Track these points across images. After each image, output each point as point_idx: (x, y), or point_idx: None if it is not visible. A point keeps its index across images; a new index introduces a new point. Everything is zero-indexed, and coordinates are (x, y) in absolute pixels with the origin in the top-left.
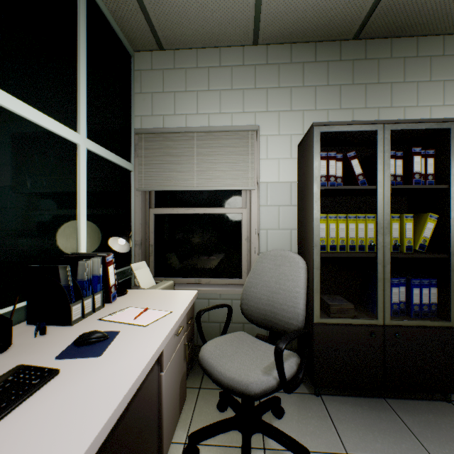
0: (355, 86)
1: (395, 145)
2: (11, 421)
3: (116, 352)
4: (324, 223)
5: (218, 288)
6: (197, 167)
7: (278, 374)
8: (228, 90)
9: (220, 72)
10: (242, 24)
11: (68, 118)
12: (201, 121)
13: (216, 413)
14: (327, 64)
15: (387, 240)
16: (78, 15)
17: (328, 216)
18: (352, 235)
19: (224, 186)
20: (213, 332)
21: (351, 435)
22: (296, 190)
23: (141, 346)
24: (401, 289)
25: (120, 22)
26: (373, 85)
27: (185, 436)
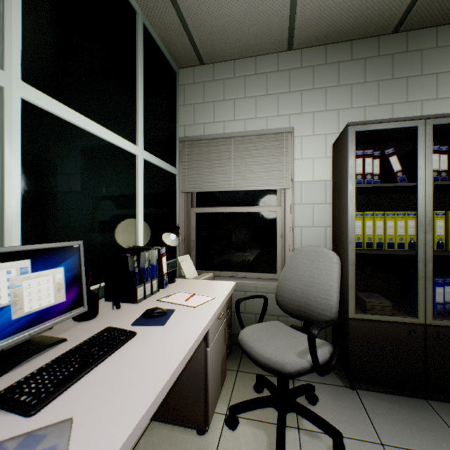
0: (395, 81)
1: (441, 138)
2: (113, 360)
3: (175, 324)
4: (360, 221)
5: (254, 281)
6: (234, 169)
7: (311, 357)
8: (263, 96)
9: (256, 80)
10: (276, 33)
11: (130, 134)
12: (238, 127)
13: (252, 393)
14: (364, 61)
15: (429, 237)
16: (137, 48)
17: (364, 214)
18: (390, 233)
19: (259, 186)
20: (249, 322)
21: (387, 428)
22: (331, 188)
23: (194, 321)
24: (446, 289)
25: (168, 46)
26: (415, 78)
27: (226, 409)
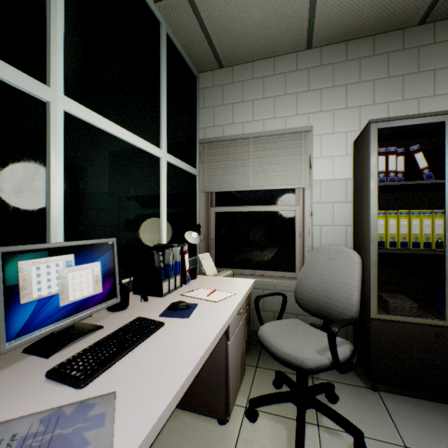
0: (421, 74)
1: None
2: (145, 346)
3: (199, 317)
4: (382, 219)
5: (273, 280)
6: (253, 169)
7: (331, 354)
8: (281, 96)
9: (274, 80)
10: (295, 33)
11: (154, 139)
12: (257, 127)
13: (271, 388)
14: (387, 55)
15: None
16: (160, 56)
17: (387, 212)
18: (415, 232)
19: (278, 186)
20: (267, 320)
21: (411, 431)
22: (351, 186)
23: (216, 315)
24: None
25: (189, 52)
26: (444, 70)
27: (245, 402)
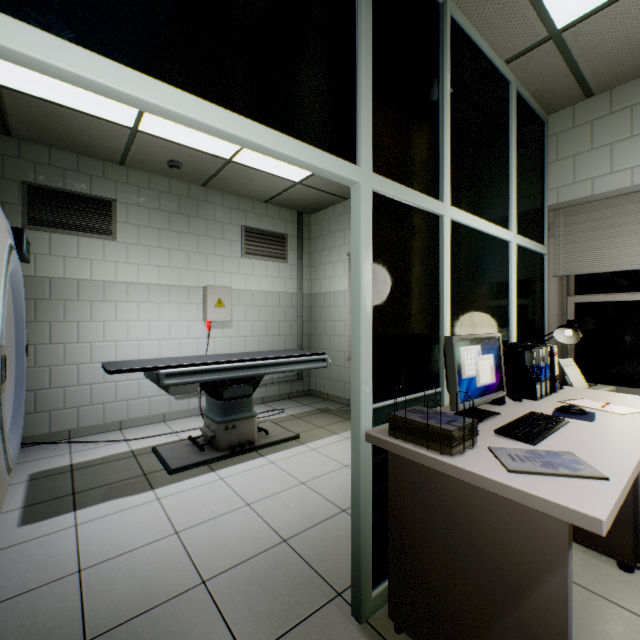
0: None
1: None
2: (563, 433)
3: (607, 423)
4: None
5: None
6: None
7: None
8: None
9: None
10: None
11: (503, 221)
12: None
13: None
14: None
15: None
16: (509, 122)
17: None
18: None
19: None
20: None
21: None
22: None
23: (632, 425)
24: None
25: (538, 97)
26: None
27: None
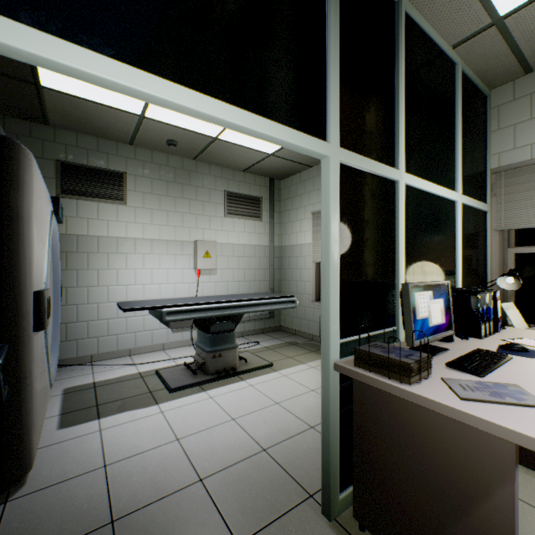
0: None
1: None
2: (507, 368)
3: None
4: None
5: None
6: None
7: None
8: None
9: None
10: None
11: (450, 183)
12: None
13: None
14: None
15: None
16: (455, 98)
17: None
18: None
19: None
20: None
21: None
22: None
23: None
24: None
25: (482, 75)
26: None
27: None
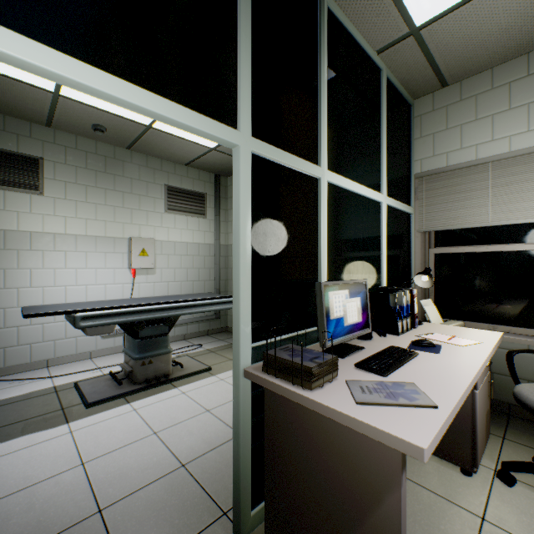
0: None
1: None
2: (412, 365)
3: (450, 354)
4: None
5: (525, 338)
6: (492, 200)
7: None
8: None
9: (528, 82)
10: None
11: (376, 185)
12: (498, 147)
13: None
14: None
15: None
16: (381, 102)
17: None
18: None
19: None
20: None
21: None
22: None
23: (468, 355)
24: None
25: (405, 84)
26: None
27: (493, 466)
